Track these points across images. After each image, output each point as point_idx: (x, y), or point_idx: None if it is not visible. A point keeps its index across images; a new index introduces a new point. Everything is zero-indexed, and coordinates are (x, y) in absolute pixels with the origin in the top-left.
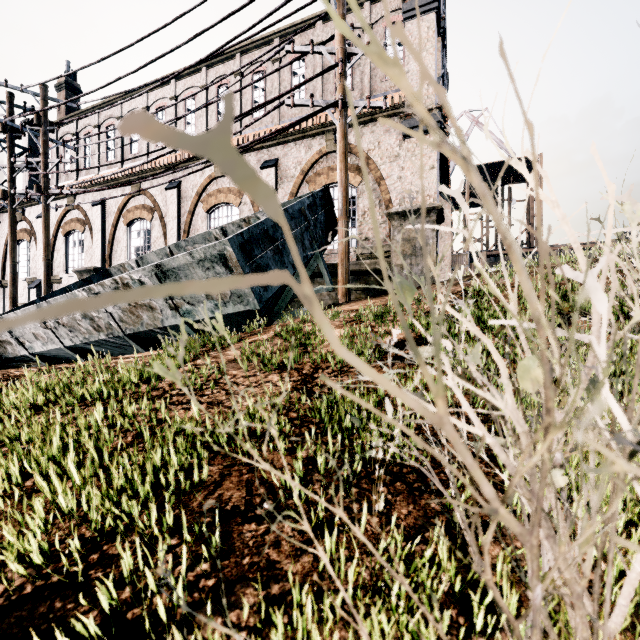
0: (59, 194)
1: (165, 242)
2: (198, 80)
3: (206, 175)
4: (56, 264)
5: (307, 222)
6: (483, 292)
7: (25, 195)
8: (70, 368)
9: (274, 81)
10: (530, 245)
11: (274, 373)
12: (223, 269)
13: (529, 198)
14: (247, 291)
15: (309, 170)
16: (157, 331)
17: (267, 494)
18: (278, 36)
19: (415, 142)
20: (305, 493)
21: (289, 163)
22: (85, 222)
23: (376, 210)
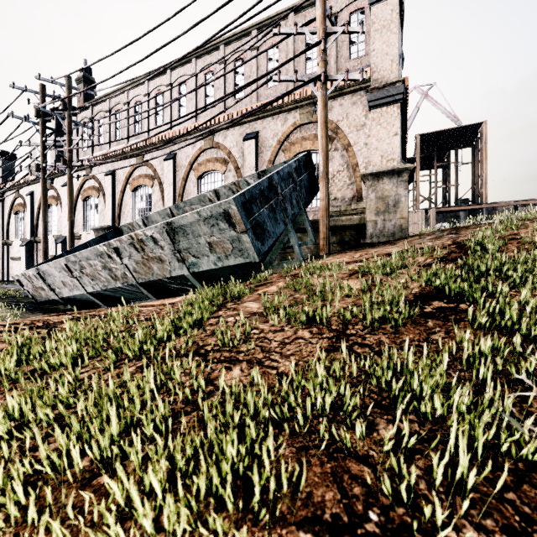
0: (81, 166)
1: (163, 204)
2: (189, 69)
3: (197, 147)
4: (77, 224)
5: (294, 183)
6: (484, 245)
7: (54, 167)
8: (99, 316)
9: (252, 66)
10: (475, 202)
11: (302, 328)
12: (226, 226)
13: (474, 161)
14: (248, 245)
15: (285, 140)
16: (165, 280)
17: (366, 496)
18: (256, 28)
19: (380, 112)
20: (413, 497)
21: (267, 135)
22: (99, 189)
23: (344, 173)
